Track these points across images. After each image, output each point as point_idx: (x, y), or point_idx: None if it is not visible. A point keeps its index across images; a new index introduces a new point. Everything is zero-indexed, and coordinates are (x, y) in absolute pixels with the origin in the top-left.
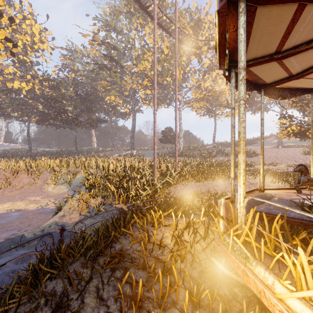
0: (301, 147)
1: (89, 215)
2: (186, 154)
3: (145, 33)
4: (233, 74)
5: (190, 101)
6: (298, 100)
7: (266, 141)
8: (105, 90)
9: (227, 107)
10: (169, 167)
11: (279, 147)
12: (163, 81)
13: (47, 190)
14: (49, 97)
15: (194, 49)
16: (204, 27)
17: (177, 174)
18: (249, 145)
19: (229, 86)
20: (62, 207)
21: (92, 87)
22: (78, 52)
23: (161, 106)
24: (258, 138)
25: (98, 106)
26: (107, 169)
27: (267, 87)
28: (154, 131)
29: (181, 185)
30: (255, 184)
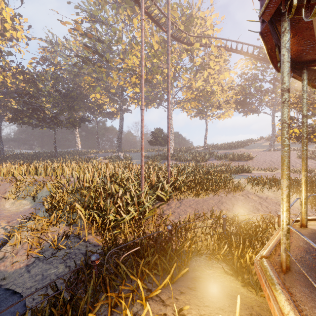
0: (293, 150)
1: (43, 256)
2: (177, 157)
3: (134, 27)
4: (287, 25)
5: (181, 101)
6: (298, 101)
7: (257, 143)
8: (89, 87)
9: (218, 108)
10: (161, 178)
11: (271, 151)
12: (153, 79)
13: (3, 206)
14: (23, 92)
15: (185, 45)
16: (196, 23)
17: (170, 186)
18: (240, 148)
19: (221, 87)
20: (10, 238)
21: (75, 83)
22: (60, 45)
23: (151, 106)
24: (249, 141)
25: (82, 104)
26: (83, 180)
27: (307, 69)
28: (142, 132)
29: (176, 200)
30: (264, 198)
